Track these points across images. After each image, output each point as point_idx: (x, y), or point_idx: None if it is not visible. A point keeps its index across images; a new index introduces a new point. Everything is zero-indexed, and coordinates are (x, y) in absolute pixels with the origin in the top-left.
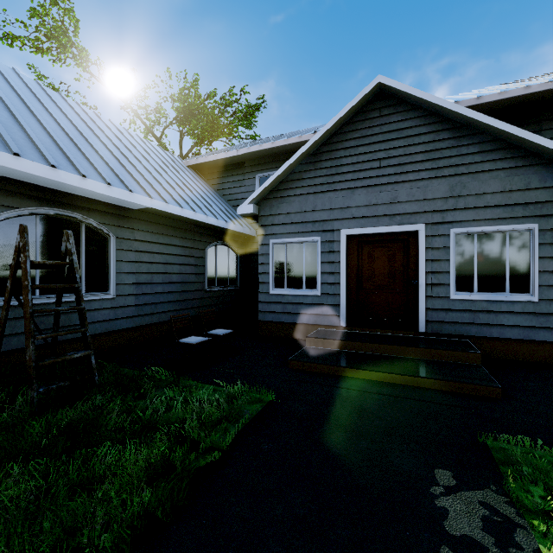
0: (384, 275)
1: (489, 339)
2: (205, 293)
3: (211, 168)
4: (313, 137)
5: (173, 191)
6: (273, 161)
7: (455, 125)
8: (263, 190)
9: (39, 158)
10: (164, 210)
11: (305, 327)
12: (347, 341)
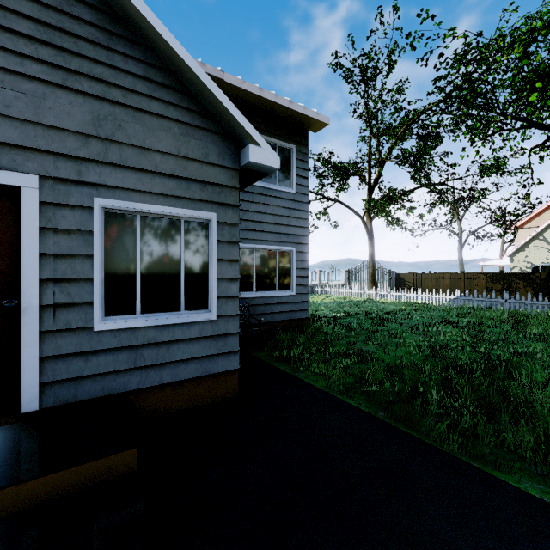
0: None
1: (159, 387)
2: None
3: None
4: None
5: None
6: None
7: (104, 7)
8: None
9: None
10: None
11: None
12: None
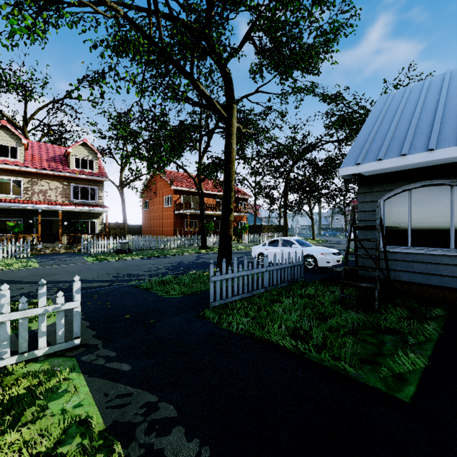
0: None
1: None
2: None
3: None
4: None
5: None
6: None
7: None
8: None
9: (397, 153)
10: None
11: None
12: None
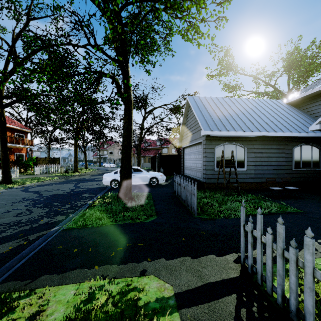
0: None
1: None
2: (292, 171)
3: (302, 100)
4: None
5: (272, 124)
6: None
7: None
8: None
9: (225, 129)
10: (266, 135)
11: None
12: None
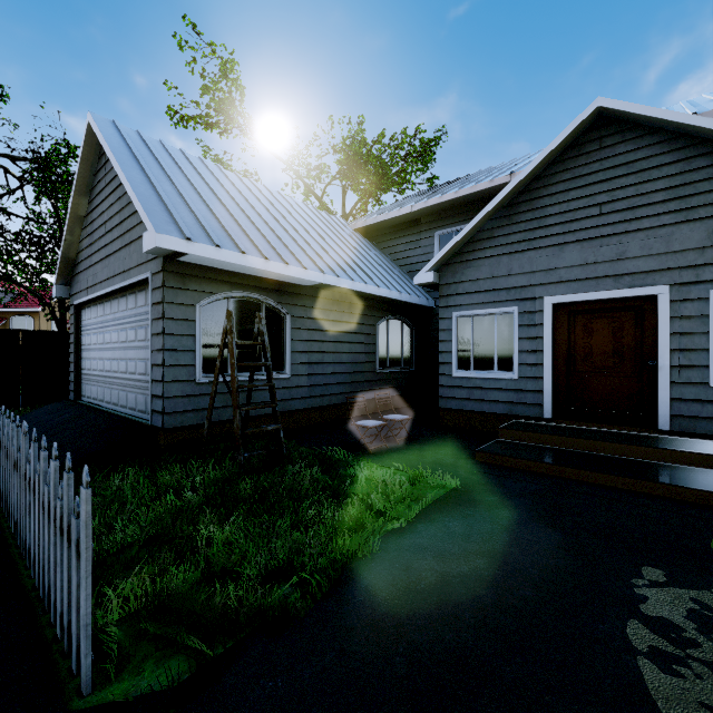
0: (607, 353)
1: None
2: (376, 375)
3: (380, 230)
4: (507, 186)
5: (342, 262)
6: (456, 213)
7: None
8: (445, 254)
9: (232, 246)
10: (336, 285)
11: (497, 418)
12: (552, 435)
